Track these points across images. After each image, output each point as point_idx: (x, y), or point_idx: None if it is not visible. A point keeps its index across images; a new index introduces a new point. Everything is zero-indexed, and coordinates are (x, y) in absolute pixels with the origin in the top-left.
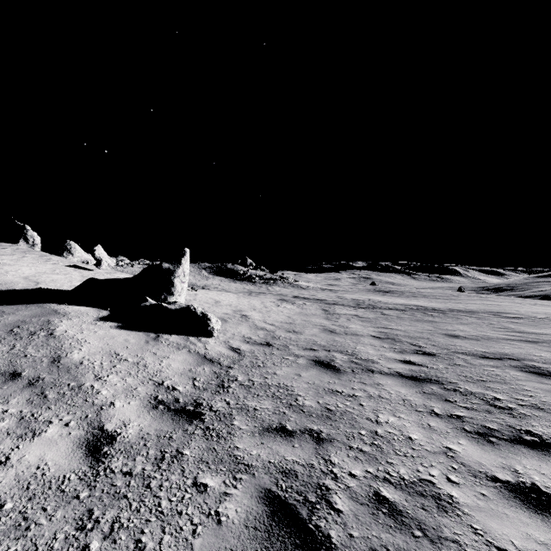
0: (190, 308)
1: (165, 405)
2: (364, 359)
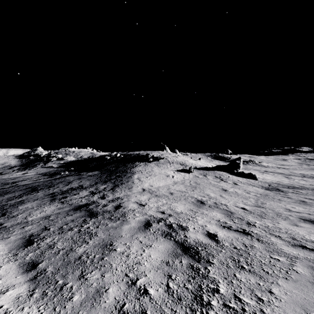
0: (251, 173)
1: (264, 187)
2: (305, 187)
